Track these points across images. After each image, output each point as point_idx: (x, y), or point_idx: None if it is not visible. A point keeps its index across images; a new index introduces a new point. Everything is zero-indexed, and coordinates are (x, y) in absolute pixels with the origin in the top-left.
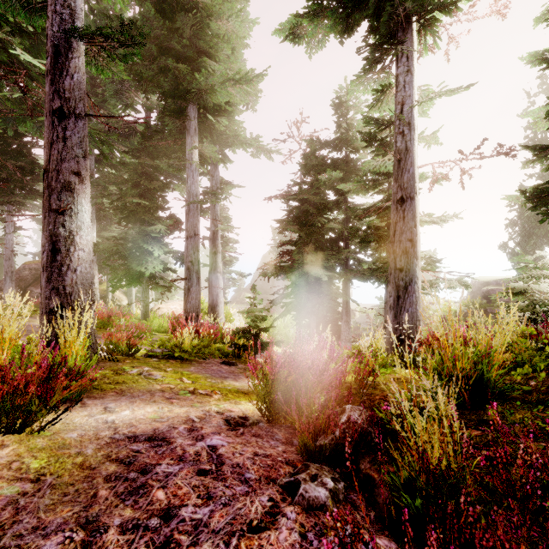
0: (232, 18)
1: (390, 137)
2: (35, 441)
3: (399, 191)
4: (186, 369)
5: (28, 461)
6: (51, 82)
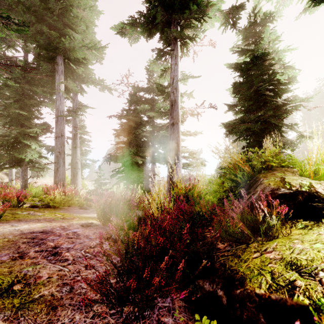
0: (87, 10)
1: None
2: None
3: (172, 120)
4: (57, 211)
5: None
6: None
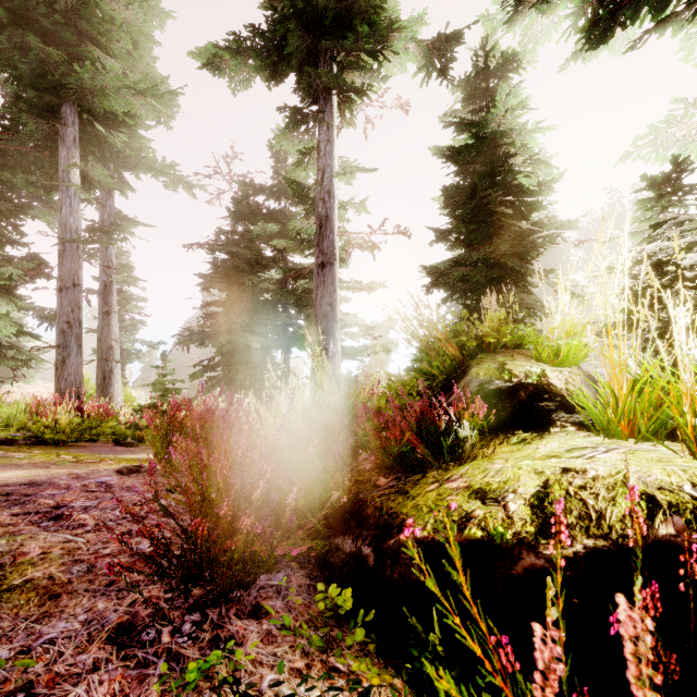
0: (134, 7)
1: None
2: None
3: (320, 256)
4: (64, 450)
5: None
6: None
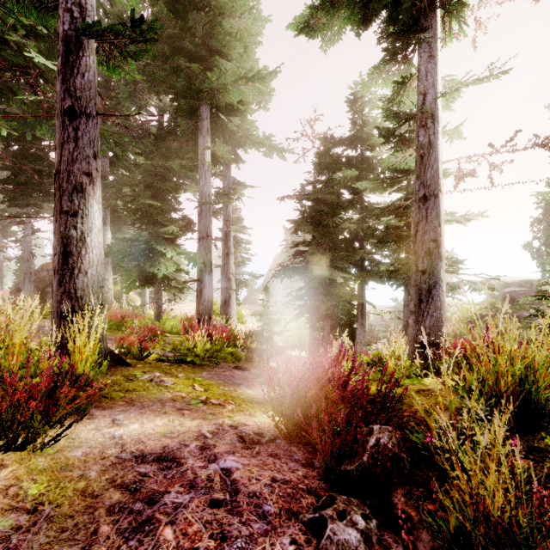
0: (245, 15)
1: (409, 133)
2: (36, 460)
3: (421, 189)
4: (198, 374)
5: (27, 486)
6: (62, 82)
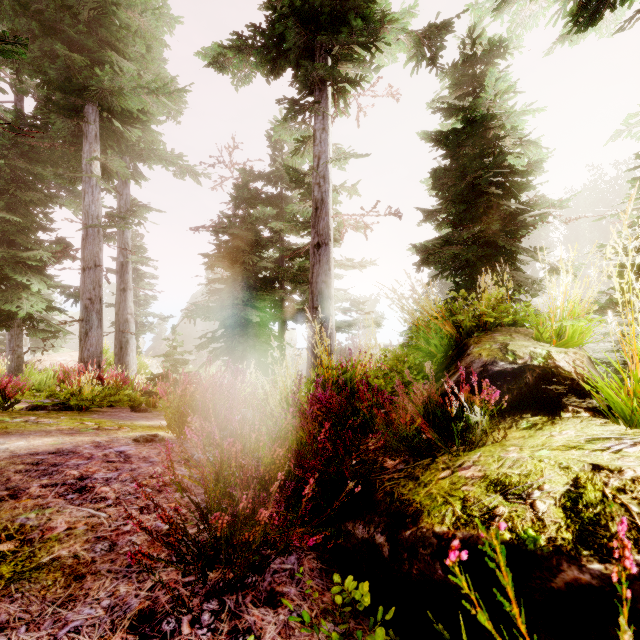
0: (147, 14)
1: None
2: None
3: (316, 237)
4: (87, 416)
5: None
6: None
